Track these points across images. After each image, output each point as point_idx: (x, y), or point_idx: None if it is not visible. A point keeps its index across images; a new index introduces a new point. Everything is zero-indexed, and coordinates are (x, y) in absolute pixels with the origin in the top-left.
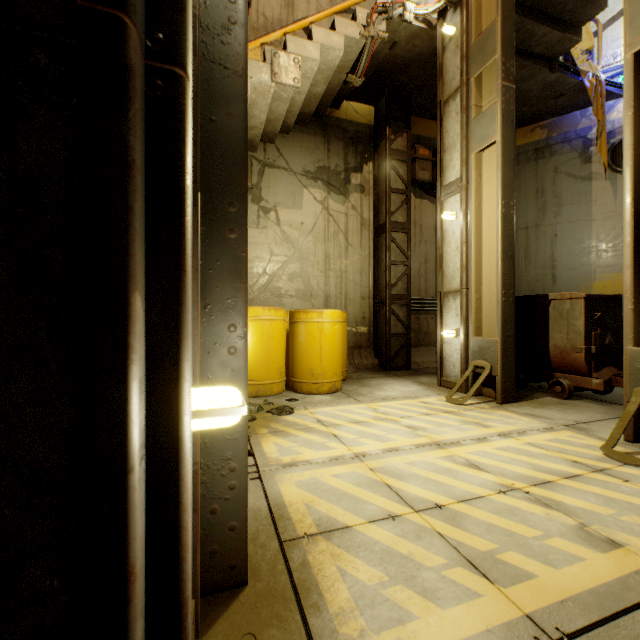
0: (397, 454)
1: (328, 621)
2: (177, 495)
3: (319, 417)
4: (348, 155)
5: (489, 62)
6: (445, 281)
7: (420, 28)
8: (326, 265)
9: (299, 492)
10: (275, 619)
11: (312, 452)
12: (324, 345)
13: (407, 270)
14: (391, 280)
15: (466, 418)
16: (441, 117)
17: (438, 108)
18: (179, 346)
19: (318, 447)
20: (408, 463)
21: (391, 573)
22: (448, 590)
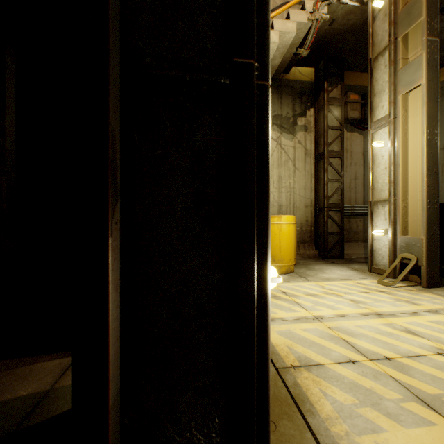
0: (346, 319)
1: (321, 422)
2: (266, 325)
3: (282, 289)
4: (295, 105)
5: (415, 23)
6: (375, 193)
7: (354, 6)
8: (279, 184)
9: (281, 338)
10: (284, 415)
11: (283, 313)
12: (282, 240)
13: (341, 185)
14: (328, 193)
15: (397, 297)
16: (371, 70)
17: (369, 64)
18: (267, 240)
19: (286, 310)
20: (356, 326)
21: (360, 399)
22: (407, 416)
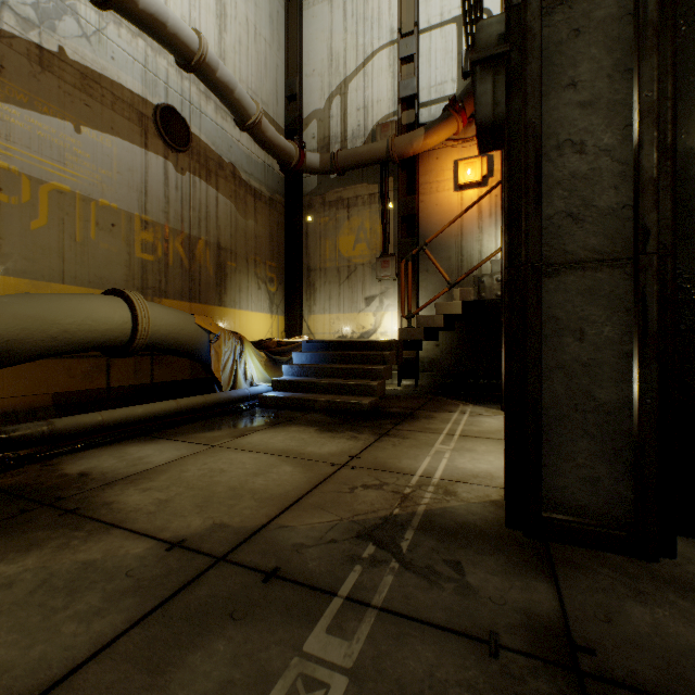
0: None
1: None
2: None
3: None
4: None
5: None
6: None
7: None
8: None
9: None
10: None
11: None
12: None
13: None
14: None
15: None
16: None
17: None
18: None
19: None
20: None
21: None
22: None
